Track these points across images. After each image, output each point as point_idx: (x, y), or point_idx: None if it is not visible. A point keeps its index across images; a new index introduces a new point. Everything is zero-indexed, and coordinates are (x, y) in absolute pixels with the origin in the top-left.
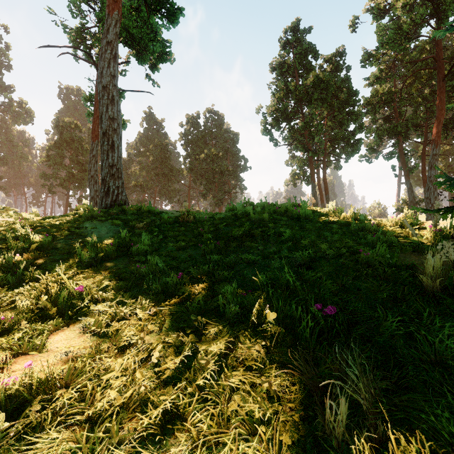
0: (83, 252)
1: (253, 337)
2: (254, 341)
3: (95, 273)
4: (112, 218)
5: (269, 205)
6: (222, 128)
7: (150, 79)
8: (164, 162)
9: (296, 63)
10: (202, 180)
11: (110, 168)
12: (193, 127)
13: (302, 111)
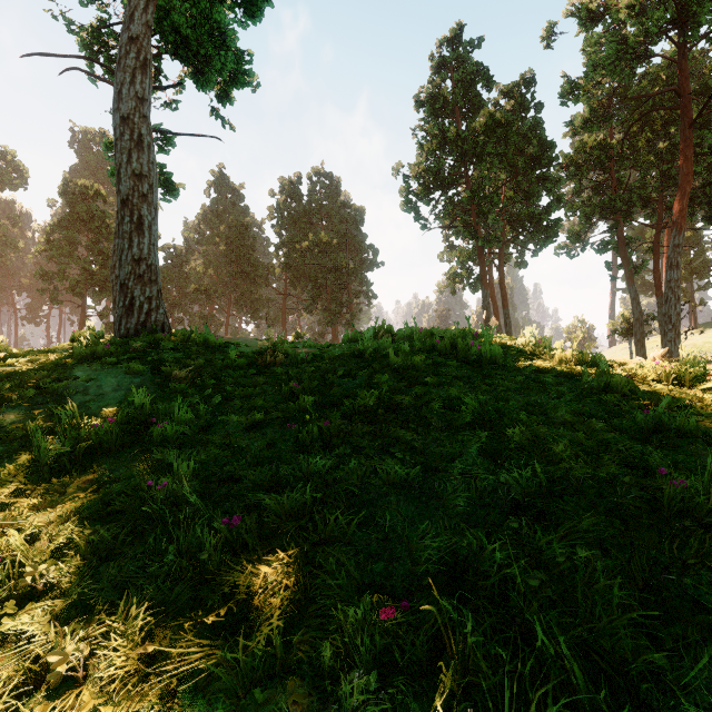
0: (43, 443)
1: None
2: None
3: (63, 492)
4: (131, 357)
5: (420, 333)
6: (337, 200)
7: (217, 116)
8: (243, 253)
9: (458, 95)
10: (305, 283)
11: (135, 264)
12: (291, 197)
13: (467, 174)
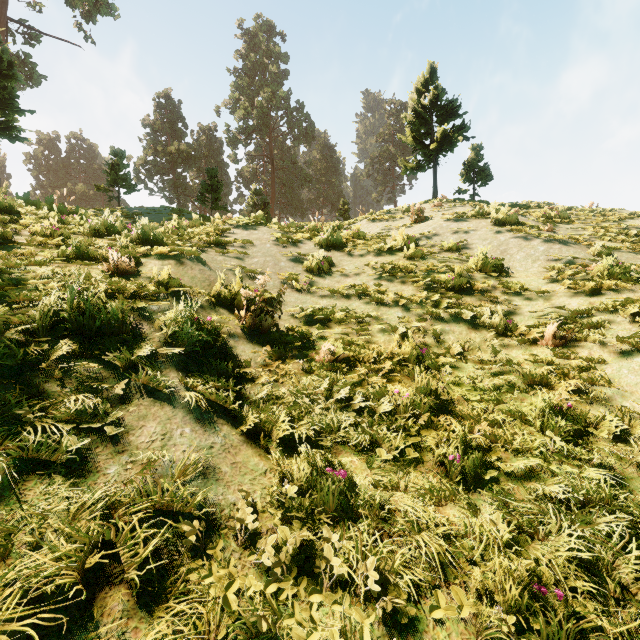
0: None
1: None
2: None
3: None
4: None
5: None
6: (95, 162)
7: None
8: None
9: (167, 127)
10: None
11: None
12: (49, 150)
13: (173, 170)
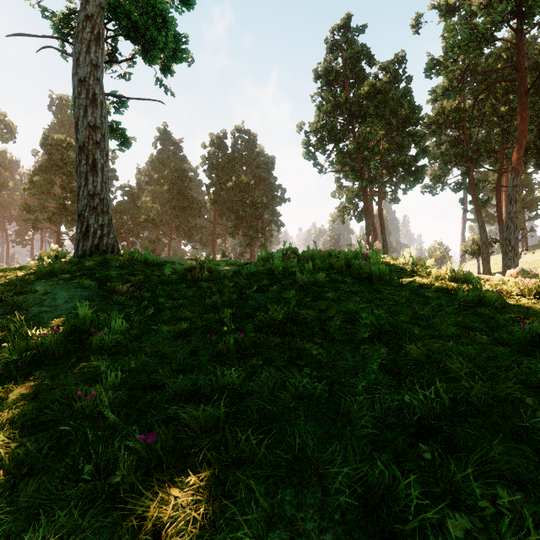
0: None
1: None
2: None
3: (5, 398)
4: (83, 274)
5: (320, 254)
6: (254, 151)
7: (161, 85)
8: (182, 191)
9: (347, 70)
10: (230, 214)
11: (90, 198)
12: (218, 149)
13: (354, 130)
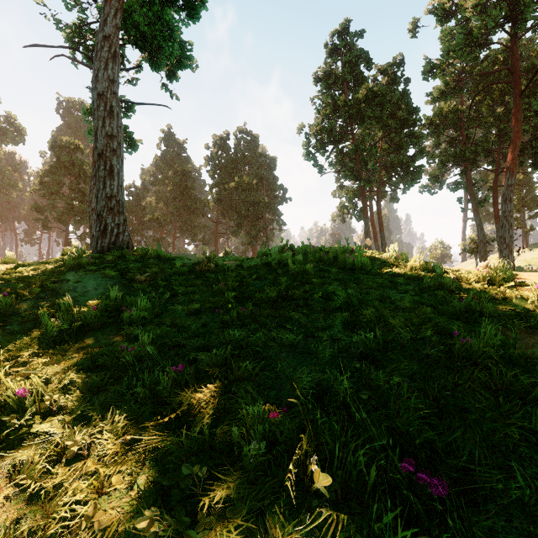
0: (49, 323)
1: (289, 519)
2: (290, 529)
3: (64, 354)
4: (106, 266)
5: (313, 249)
6: (256, 152)
7: (167, 89)
8: (186, 191)
9: (346, 73)
10: (232, 214)
11: (107, 200)
12: (221, 150)
13: (352, 132)
